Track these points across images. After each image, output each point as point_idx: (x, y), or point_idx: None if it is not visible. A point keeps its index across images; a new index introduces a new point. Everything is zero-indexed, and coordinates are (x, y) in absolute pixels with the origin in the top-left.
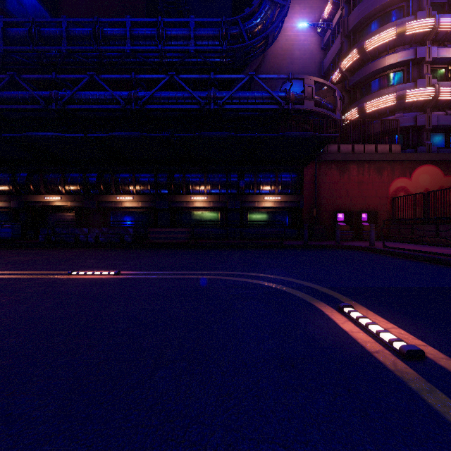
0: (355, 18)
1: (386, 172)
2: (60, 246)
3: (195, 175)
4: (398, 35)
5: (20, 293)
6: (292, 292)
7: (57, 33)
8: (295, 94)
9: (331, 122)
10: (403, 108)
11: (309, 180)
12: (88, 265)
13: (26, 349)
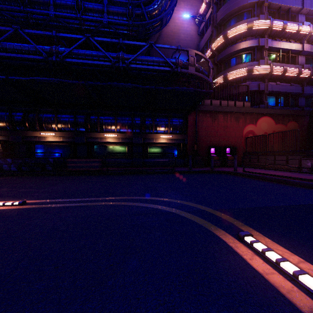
0: (221, 15)
1: (241, 120)
2: None
3: (107, 117)
4: (248, 29)
5: None
6: (191, 217)
7: None
8: (182, 61)
9: (206, 84)
10: (251, 78)
11: (192, 124)
12: None
13: None
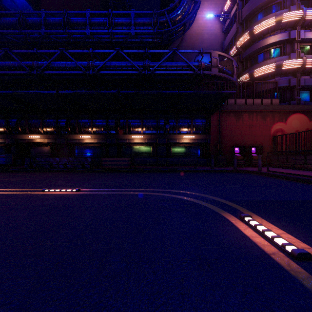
0: (247, 11)
1: (269, 118)
2: (39, 170)
3: (134, 120)
4: (277, 22)
5: (5, 205)
6: (205, 204)
7: (38, 21)
8: (205, 64)
9: (230, 83)
10: (280, 73)
11: (215, 124)
12: (57, 184)
13: (2, 251)
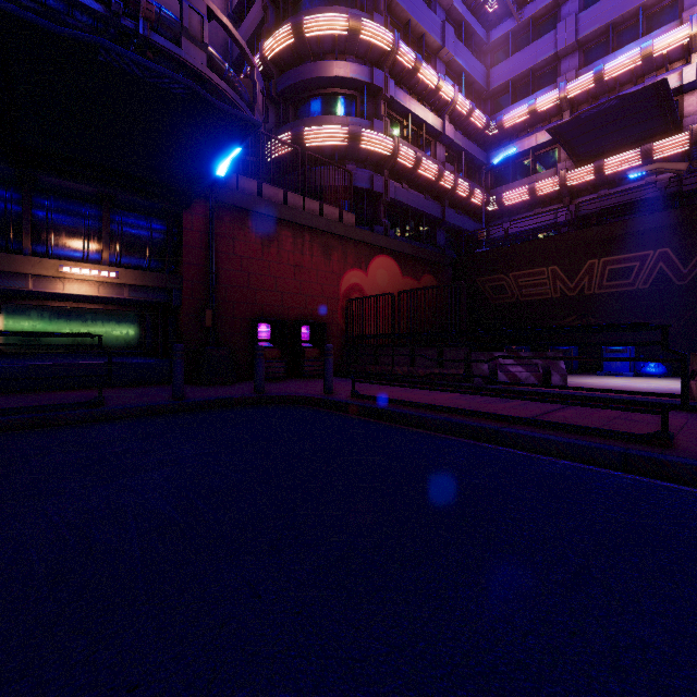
0: None
1: (336, 255)
2: None
3: None
4: (351, 32)
5: None
6: None
7: None
8: (156, 6)
9: None
10: (356, 157)
11: (197, 243)
12: None
13: None
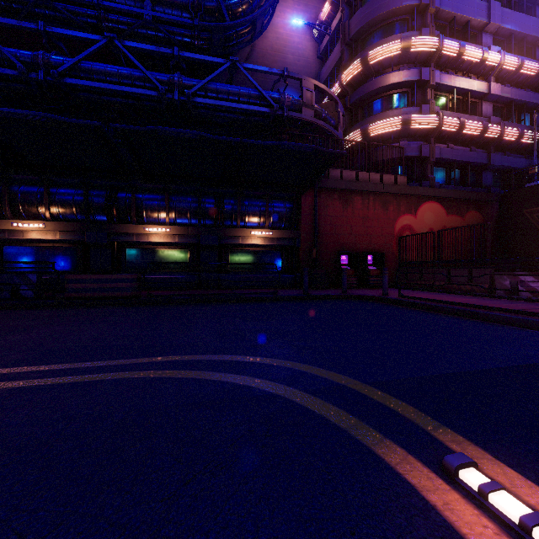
0: (357, 23)
1: (392, 207)
2: None
3: (151, 195)
4: (403, 50)
5: None
6: (319, 408)
7: None
8: (291, 98)
9: (333, 141)
10: (408, 135)
11: (308, 212)
12: None
13: None
